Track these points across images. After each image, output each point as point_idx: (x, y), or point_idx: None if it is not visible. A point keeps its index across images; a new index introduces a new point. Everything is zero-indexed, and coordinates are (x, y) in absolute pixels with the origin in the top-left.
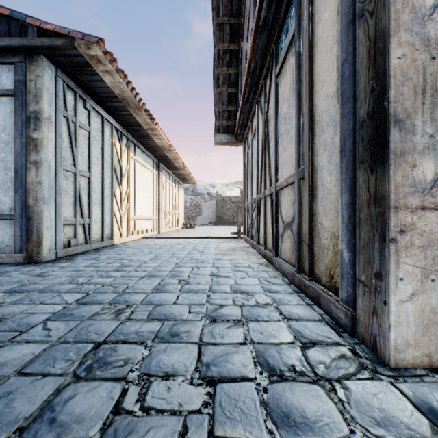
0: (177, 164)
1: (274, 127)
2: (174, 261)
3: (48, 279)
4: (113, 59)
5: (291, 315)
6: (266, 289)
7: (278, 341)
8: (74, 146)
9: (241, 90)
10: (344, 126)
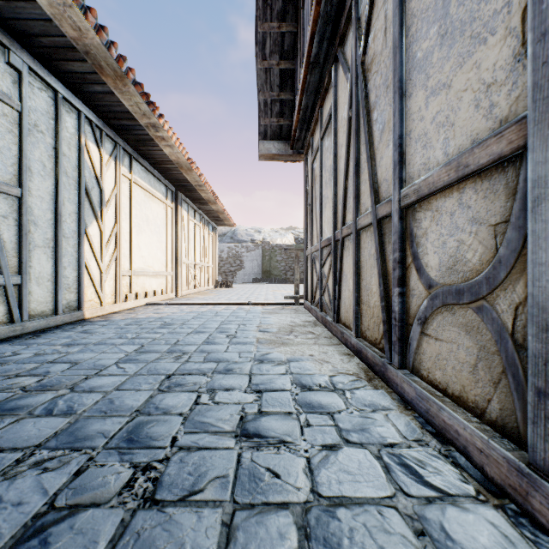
0: (204, 194)
1: (395, 57)
2: (165, 368)
3: None
4: None
5: None
6: (439, 548)
7: None
8: None
9: (304, 53)
10: None
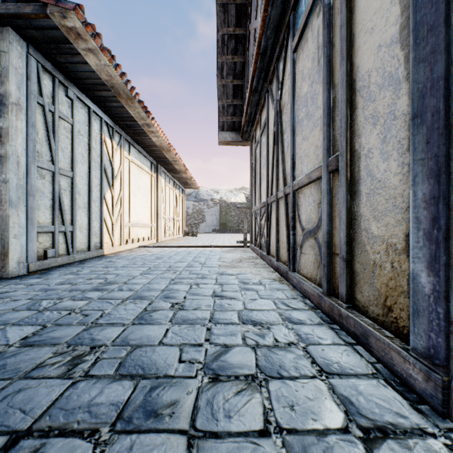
0: (178, 167)
1: (291, 113)
2: (169, 276)
3: (1, 303)
4: (96, 34)
5: (329, 364)
6: (285, 317)
7: (322, 425)
8: (53, 139)
9: (249, 80)
10: (422, 76)
